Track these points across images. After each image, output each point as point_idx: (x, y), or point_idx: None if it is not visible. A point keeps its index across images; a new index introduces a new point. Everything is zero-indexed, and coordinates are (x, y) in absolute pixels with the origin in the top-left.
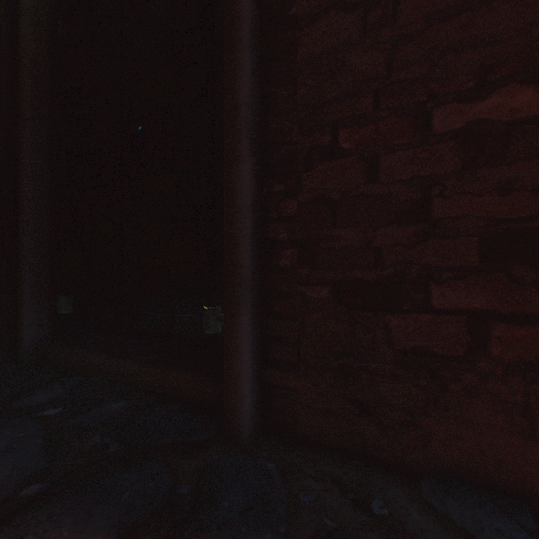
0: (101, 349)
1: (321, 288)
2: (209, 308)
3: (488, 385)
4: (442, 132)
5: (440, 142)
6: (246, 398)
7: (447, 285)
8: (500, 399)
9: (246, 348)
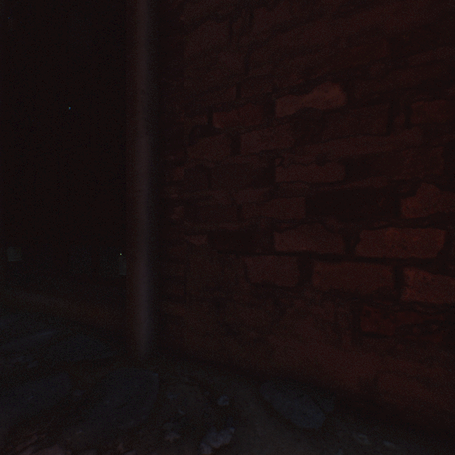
0: (44, 291)
1: (201, 237)
2: (123, 254)
3: (312, 308)
4: (282, 117)
5: (281, 125)
6: (142, 324)
7: (285, 233)
8: (319, 318)
9: (142, 284)
